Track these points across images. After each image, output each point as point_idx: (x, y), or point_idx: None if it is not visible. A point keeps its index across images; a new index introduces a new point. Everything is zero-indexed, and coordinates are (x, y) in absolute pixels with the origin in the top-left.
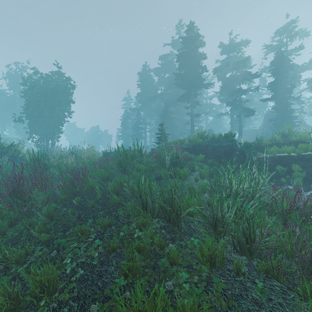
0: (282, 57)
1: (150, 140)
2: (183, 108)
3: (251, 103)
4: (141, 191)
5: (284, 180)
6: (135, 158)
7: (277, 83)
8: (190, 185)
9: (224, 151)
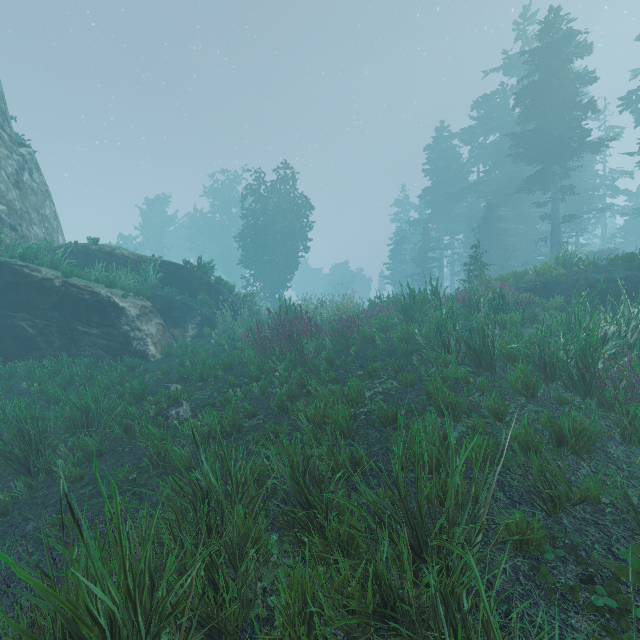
0: None
1: (451, 283)
2: (532, 206)
3: None
4: (441, 328)
5: None
6: (427, 303)
7: None
8: None
9: (617, 289)
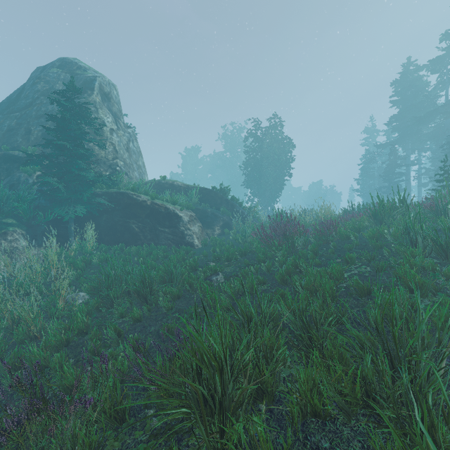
0: None
1: (418, 193)
2: None
3: None
4: (409, 228)
5: None
6: (395, 209)
7: None
8: None
9: None
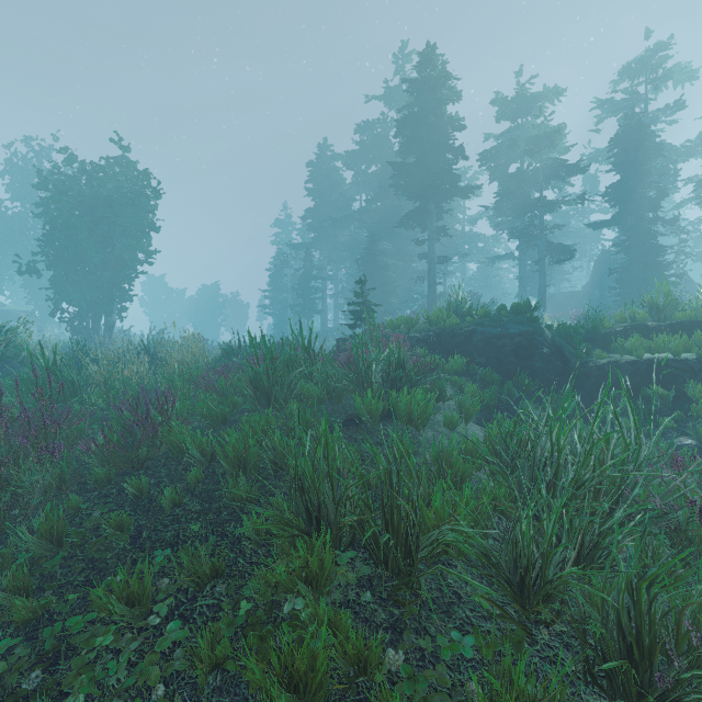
0: (636, 126)
1: (335, 317)
2: (410, 243)
3: (564, 232)
4: (302, 478)
5: (670, 423)
6: (295, 365)
7: (627, 187)
8: (437, 442)
9: (513, 347)
